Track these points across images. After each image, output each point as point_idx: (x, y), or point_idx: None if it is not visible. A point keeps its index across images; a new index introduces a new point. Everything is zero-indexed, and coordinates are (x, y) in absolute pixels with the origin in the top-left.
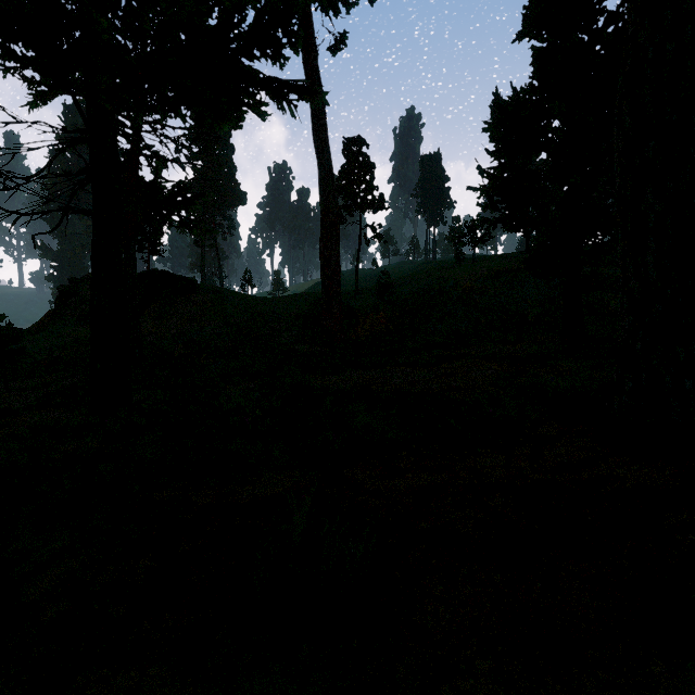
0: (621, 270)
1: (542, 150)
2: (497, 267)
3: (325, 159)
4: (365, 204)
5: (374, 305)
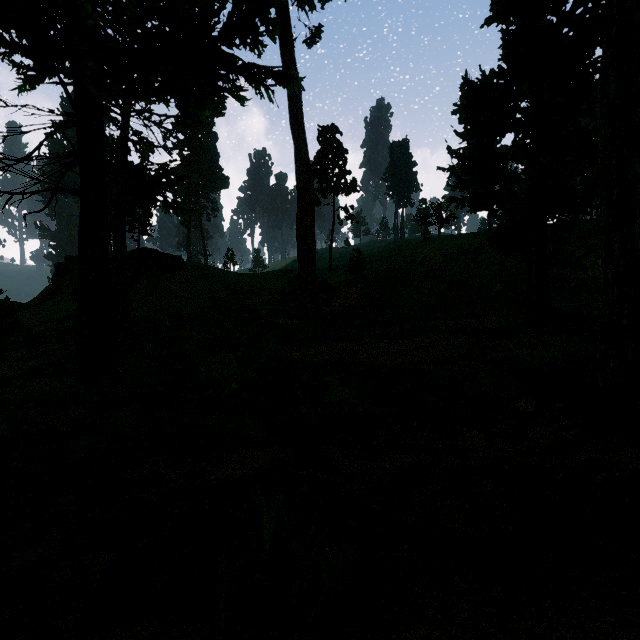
0: (604, 243)
1: (510, 131)
2: (462, 245)
3: (301, 143)
4: (338, 187)
5: (346, 281)
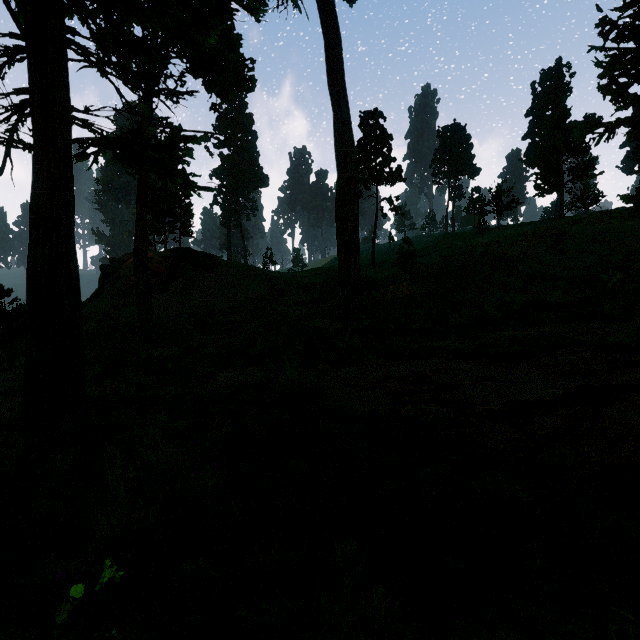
0: None
1: None
2: (532, 233)
3: (341, 105)
4: (382, 176)
5: (392, 277)
